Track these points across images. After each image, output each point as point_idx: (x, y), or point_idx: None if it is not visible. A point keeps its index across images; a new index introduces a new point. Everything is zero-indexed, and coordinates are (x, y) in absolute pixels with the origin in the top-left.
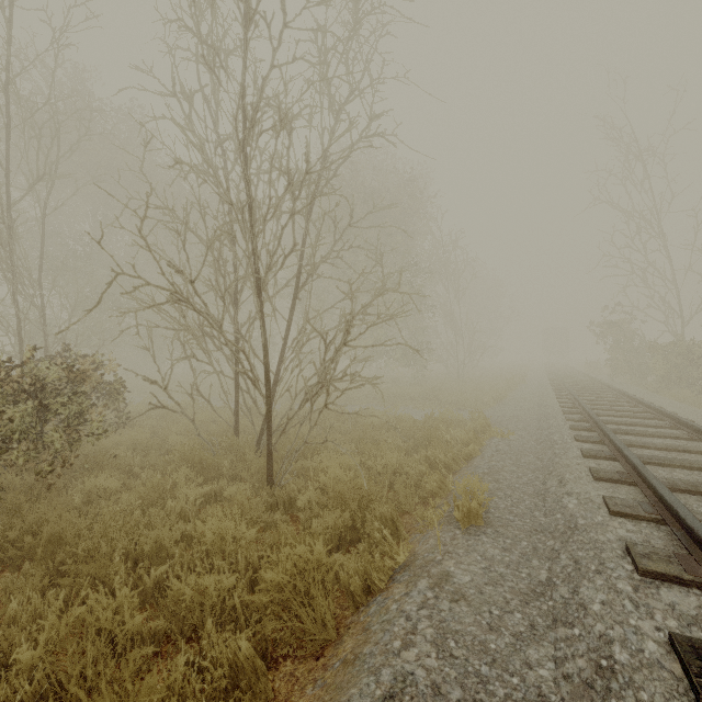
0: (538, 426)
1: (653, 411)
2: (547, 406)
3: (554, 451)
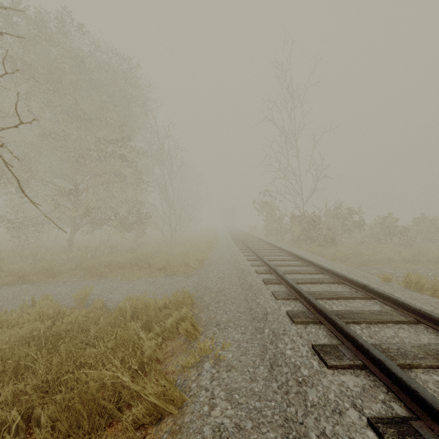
0: (249, 309)
1: (327, 273)
2: (245, 272)
3: (322, 428)
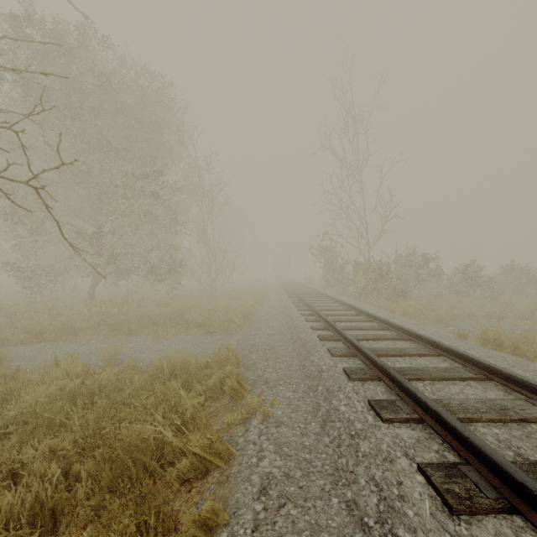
0: (301, 367)
1: (393, 328)
2: (299, 328)
3: (372, 474)
